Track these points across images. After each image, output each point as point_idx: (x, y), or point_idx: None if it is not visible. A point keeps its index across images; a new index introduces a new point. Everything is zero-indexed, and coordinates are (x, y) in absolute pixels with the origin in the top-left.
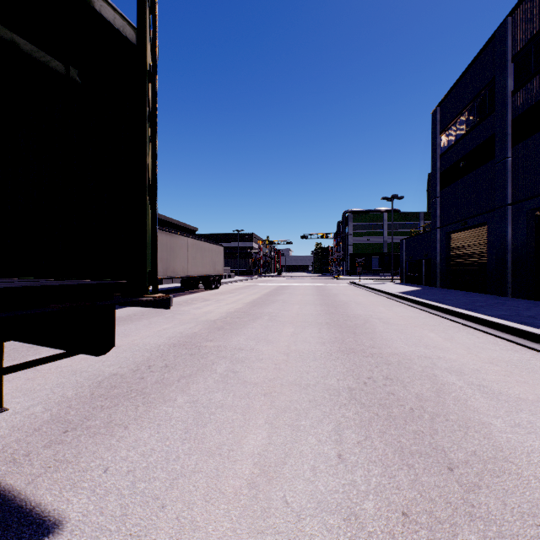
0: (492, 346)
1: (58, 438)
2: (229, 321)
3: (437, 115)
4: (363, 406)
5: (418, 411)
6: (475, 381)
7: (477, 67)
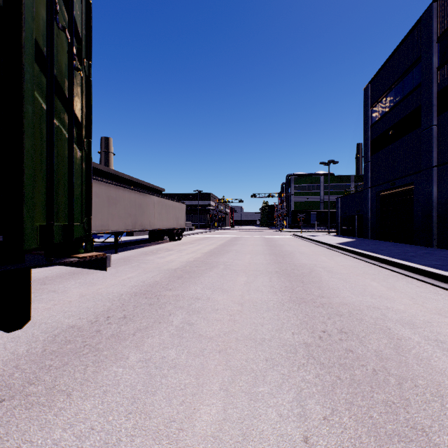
0: (434, 295)
1: None
2: (188, 270)
3: (368, 91)
4: (322, 366)
5: (381, 373)
6: (431, 336)
7: (404, 48)
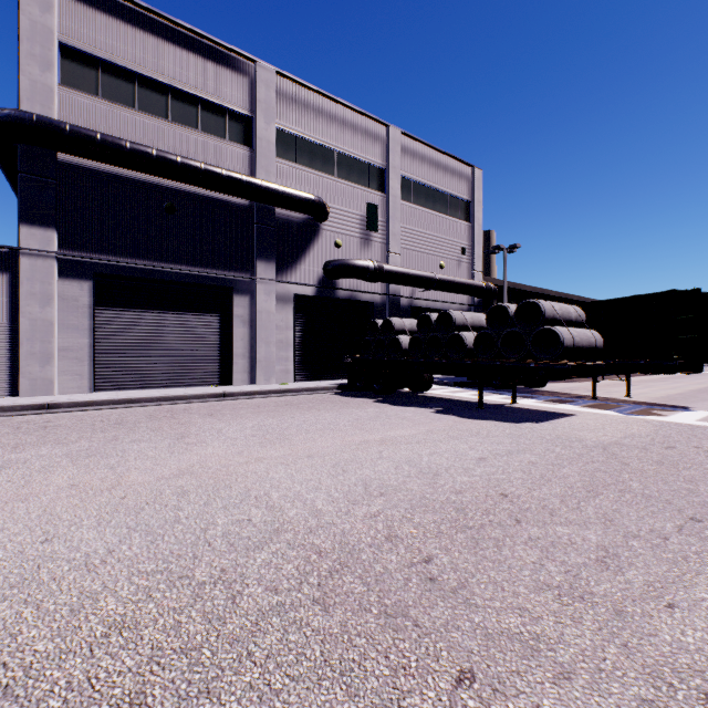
0: None
1: (665, 402)
2: (705, 391)
3: None
4: None
5: None
6: None
7: None
